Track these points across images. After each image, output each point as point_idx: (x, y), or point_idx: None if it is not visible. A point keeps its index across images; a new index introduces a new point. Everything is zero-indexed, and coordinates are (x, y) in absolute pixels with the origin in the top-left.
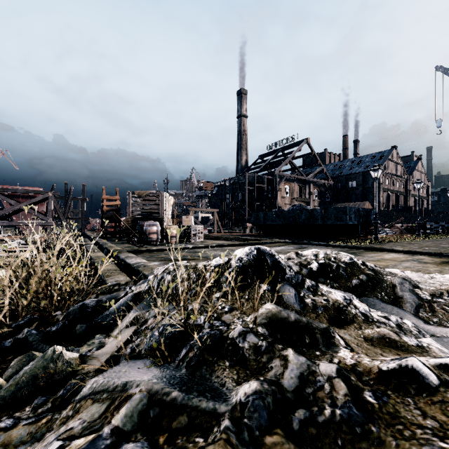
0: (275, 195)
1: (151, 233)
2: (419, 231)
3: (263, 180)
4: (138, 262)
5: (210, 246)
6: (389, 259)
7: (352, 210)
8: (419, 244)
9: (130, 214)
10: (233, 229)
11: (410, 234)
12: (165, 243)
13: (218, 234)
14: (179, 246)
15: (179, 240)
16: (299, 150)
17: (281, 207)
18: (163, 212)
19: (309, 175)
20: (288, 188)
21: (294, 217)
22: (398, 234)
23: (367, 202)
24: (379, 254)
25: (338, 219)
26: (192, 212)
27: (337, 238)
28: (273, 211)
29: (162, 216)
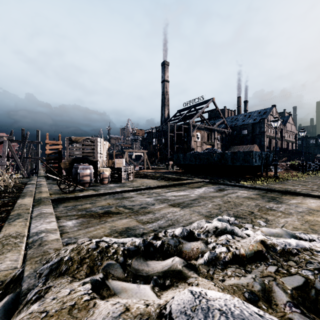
0: (189, 139)
1: (84, 176)
2: (303, 169)
3: (181, 128)
4: (40, 230)
5: (138, 189)
6: (318, 209)
7: (257, 154)
8: (312, 182)
9: (68, 157)
10: (158, 165)
11: (294, 171)
12: (98, 184)
13: (147, 171)
14: (107, 191)
15: (112, 180)
16: (207, 106)
17: (194, 148)
18: (97, 155)
19: (214, 125)
20: (199, 134)
21: (208, 158)
22: (286, 171)
23: (255, 145)
24: (299, 199)
25: (245, 161)
26: (127, 153)
27: (244, 176)
28: (191, 153)
29: (96, 159)
